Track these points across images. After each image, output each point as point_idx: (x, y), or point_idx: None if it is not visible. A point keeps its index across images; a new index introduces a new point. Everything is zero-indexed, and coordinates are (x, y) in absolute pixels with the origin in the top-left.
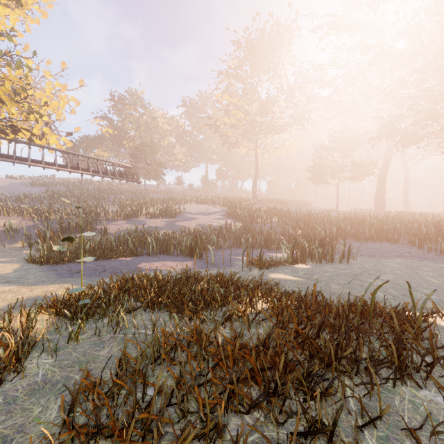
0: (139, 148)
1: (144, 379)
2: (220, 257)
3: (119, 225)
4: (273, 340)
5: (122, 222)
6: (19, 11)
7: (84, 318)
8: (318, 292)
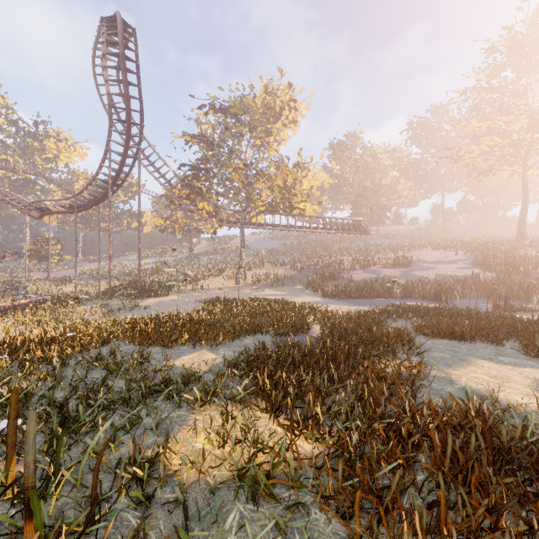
0: (360, 195)
1: (438, 324)
2: (465, 303)
3: (358, 274)
4: (492, 322)
5: (359, 271)
6: (295, 127)
7: (390, 318)
8: (538, 317)
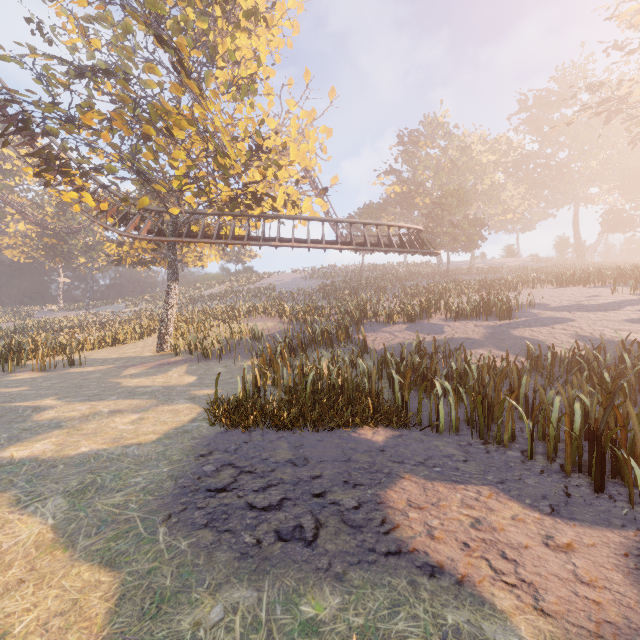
0: (437, 202)
1: None
2: None
3: (393, 333)
4: None
5: (399, 327)
6: (259, 29)
7: None
8: None
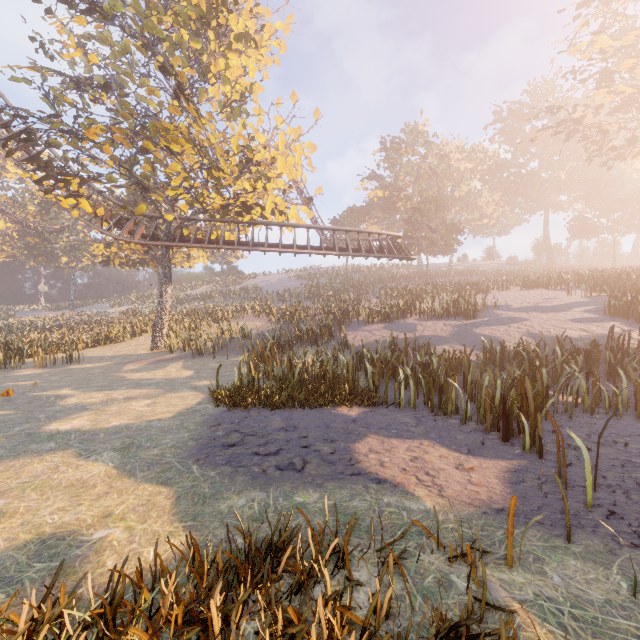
0: (417, 208)
1: None
2: (612, 454)
3: (372, 331)
4: None
5: (378, 326)
6: (249, 51)
7: None
8: None
